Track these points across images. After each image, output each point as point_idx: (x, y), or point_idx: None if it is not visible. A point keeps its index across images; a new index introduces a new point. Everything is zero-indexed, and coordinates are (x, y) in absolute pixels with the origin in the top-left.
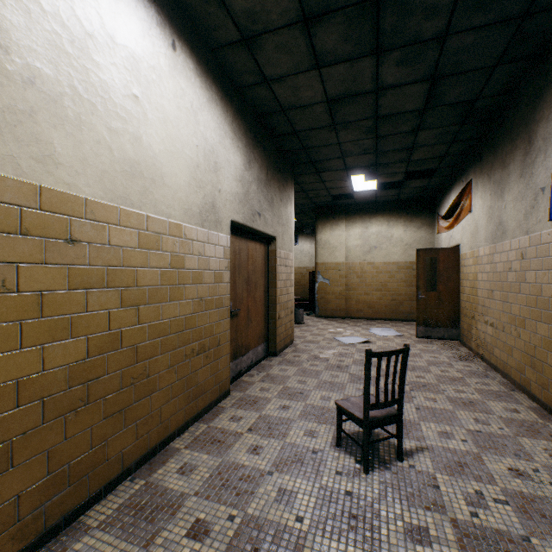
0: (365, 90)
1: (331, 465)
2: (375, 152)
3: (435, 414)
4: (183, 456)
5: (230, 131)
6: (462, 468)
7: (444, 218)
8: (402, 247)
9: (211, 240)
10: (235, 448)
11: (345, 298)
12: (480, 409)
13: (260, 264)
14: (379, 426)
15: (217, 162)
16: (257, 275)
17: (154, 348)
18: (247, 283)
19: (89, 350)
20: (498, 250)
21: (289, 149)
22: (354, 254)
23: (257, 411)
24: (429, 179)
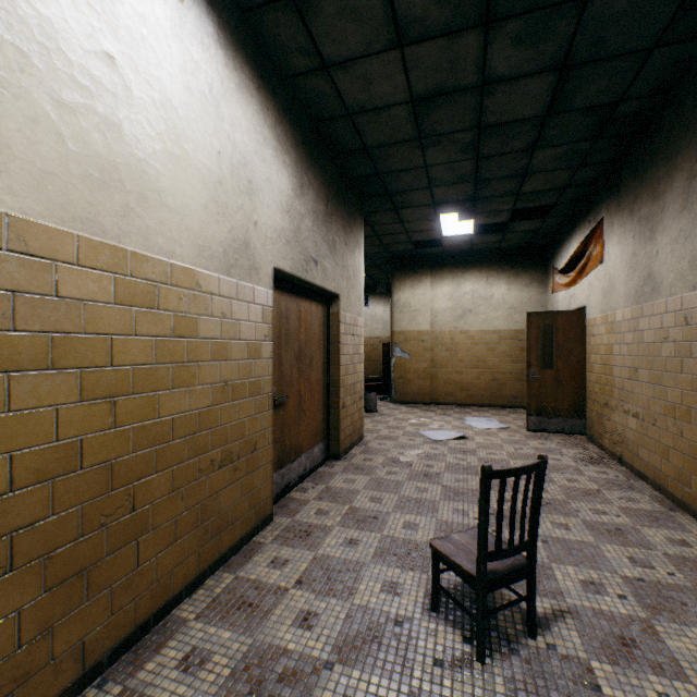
0: (465, 84)
1: (426, 647)
2: (474, 180)
3: (571, 550)
4: (191, 635)
5: (272, 138)
6: (630, 649)
7: (562, 272)
8: (505, 310)
9: (243, 295)
10: (275, 618)
11: (430, 378)
12: (634, 541)
13: (318, 332)
14: (502, 585)
15: (252, 181)
16: (313, 347)
17: (145, 463)
18: (299, 358)
19: (14, 477)
20: (647, 313)
21: (357, 175)
22: (443, 319)
23: (311, 550)
24: (542, 220)
